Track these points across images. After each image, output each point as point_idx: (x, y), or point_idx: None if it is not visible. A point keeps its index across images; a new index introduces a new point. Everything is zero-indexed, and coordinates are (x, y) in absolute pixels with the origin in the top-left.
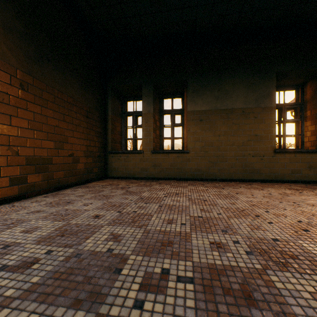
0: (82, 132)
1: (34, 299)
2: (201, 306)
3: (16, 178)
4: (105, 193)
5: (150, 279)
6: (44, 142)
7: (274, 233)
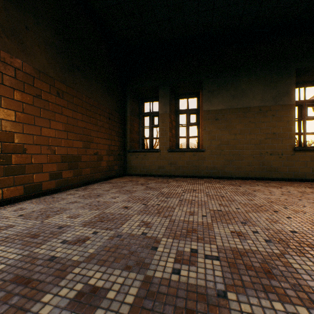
0: (105, 133)
1: (95, 263)
2: (228, 276)
3: (54, 174)
4: (127, 188)
5: (182, 255)
6: (75, 142)
7: (292, 226)
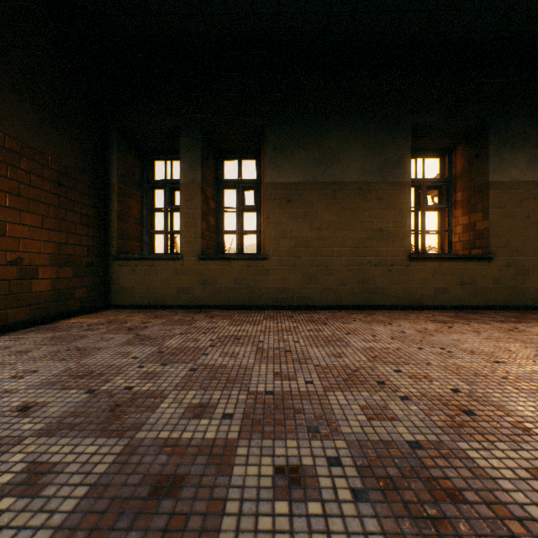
0: (47, 216)
1: None
2: None
3: None
4: (85, 343)
5: None
6: None
7: (412, 425)
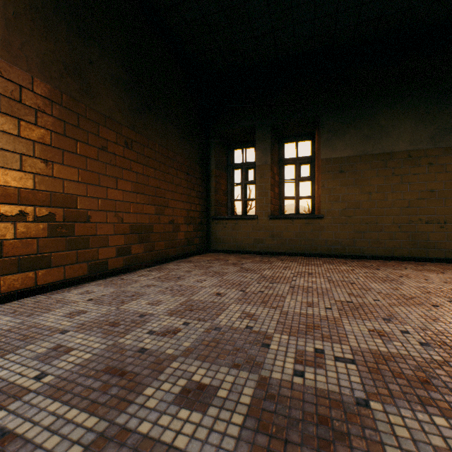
0: (183, 194)
1: (195, 359)
2: (368, 383)
3: (121, 248)
4: (215, 269)
5: (304, 356)
6: (146, 207)
7: None
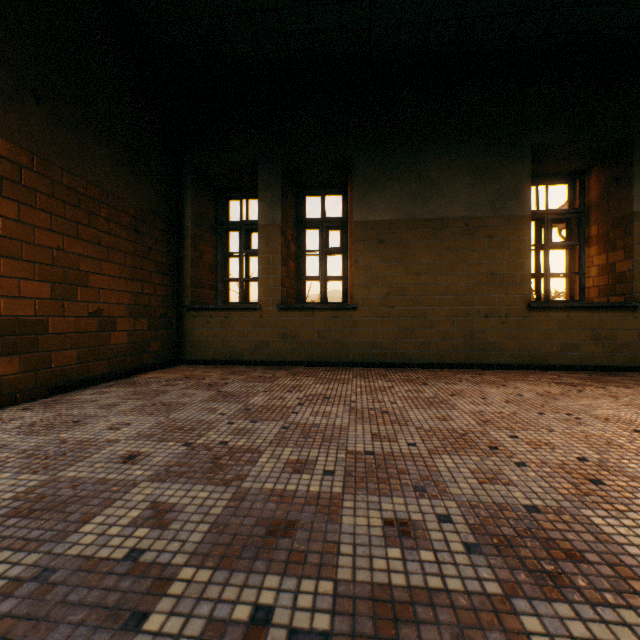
0: (124, 264)
1: None
2: None
3: None
4: (168, 398)
5: None
6: (26, 285)
7: (529, 491)
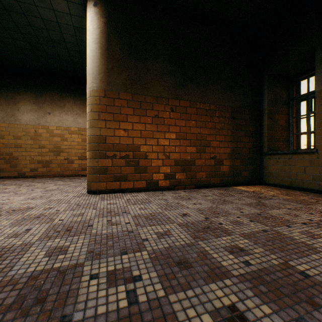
0: (226, 135)
1: (91, 239)
2: (99, 321)
3: (168, 174)
4: (229, 198)
5: (124, 273)
6: (187, 148)
7: None
